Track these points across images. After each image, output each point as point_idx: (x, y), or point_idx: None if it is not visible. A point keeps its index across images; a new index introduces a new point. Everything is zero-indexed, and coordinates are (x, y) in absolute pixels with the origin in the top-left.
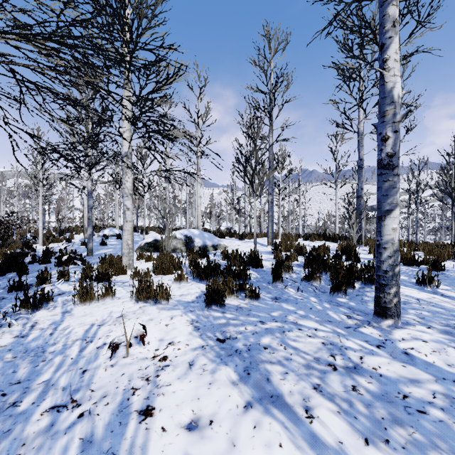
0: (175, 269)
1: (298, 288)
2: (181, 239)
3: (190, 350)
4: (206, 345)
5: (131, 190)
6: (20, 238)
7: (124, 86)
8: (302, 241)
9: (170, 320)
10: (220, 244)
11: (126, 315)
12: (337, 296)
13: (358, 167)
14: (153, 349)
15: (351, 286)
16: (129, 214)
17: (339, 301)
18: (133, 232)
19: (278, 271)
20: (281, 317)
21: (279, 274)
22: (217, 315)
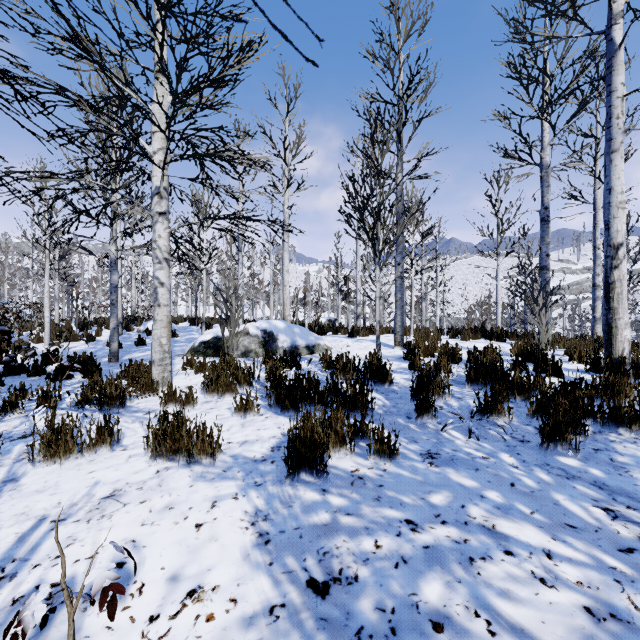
0: (241, 386)
1: (469, 431)
2: (257, 337)
3: (236, 626)
4: (280, 607)
5: (166, 253)
6: (2, 334)
7: (155, 75)
8: (448, 339)
9: (209, 512)
10: (319, 344)
11: (123, 492)
12: (555, 452)
13: (541, 220)
14: (146, 615)
15: (580, 429)
16: (164, 293)
17: (564, 464)
18: (170, 324)
19: (426, 395)
20: (452, 509)
21: (428, 401)
22: (310, 498)
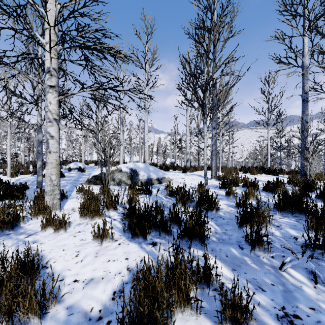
0: (108, 210)
1: (314, 275)
2: (126, 173)
3: None
4: None
5: (55, 115)
6: None
7: None
8: (242, 174)
9: None
10: (165, 177)
11: None
12: None
13: (303, 100)
14: None
15: None
16: (53, 143)
17: None
18: (59, 165)
19: (258, 230)
20: None
21: (260, 235)
22: None
